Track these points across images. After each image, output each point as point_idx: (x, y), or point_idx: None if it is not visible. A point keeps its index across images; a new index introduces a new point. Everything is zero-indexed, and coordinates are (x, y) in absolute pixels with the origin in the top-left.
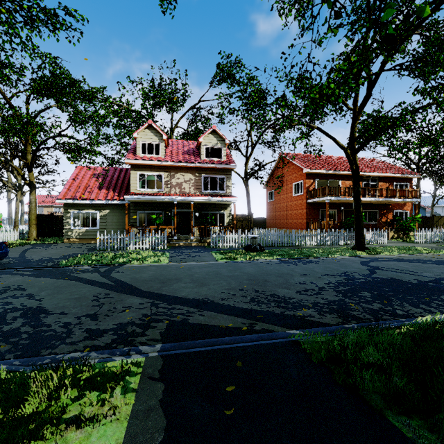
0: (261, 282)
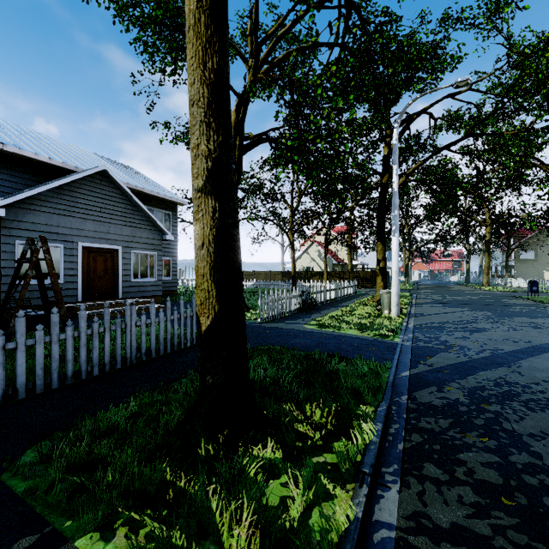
0: None
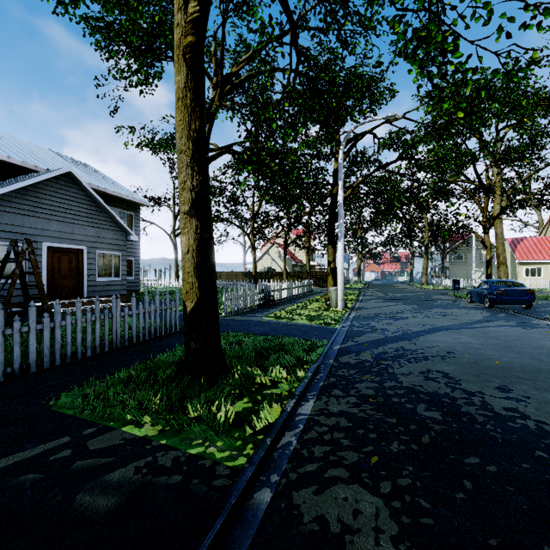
0: (496, 366)
